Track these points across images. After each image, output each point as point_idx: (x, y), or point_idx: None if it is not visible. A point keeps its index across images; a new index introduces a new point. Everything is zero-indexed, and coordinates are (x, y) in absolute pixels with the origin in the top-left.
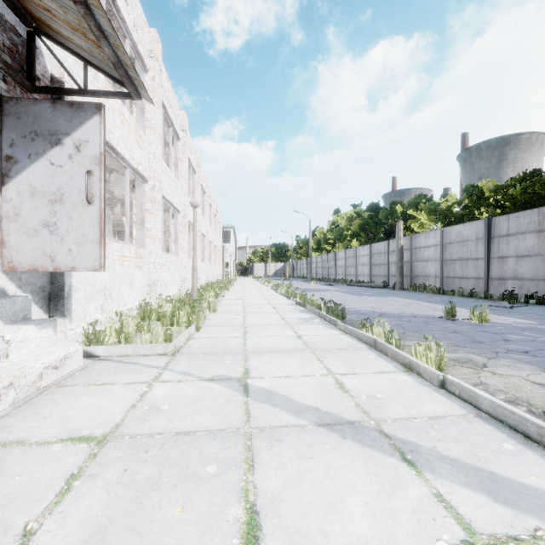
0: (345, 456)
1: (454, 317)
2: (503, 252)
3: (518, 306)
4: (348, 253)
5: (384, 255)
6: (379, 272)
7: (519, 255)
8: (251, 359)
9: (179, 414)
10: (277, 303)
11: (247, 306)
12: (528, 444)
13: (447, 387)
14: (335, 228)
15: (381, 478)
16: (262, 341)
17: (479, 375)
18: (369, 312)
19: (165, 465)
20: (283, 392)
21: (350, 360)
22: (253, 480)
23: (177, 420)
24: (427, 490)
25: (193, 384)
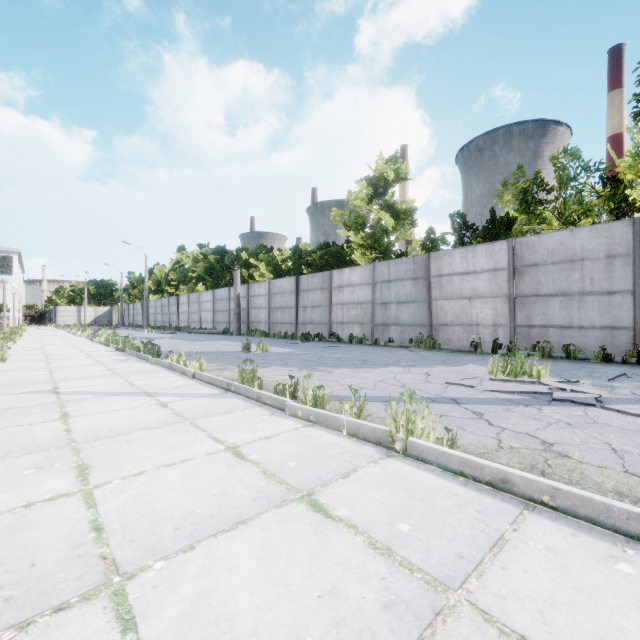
0: (119, 399)
1: (249, 350)
2: (305, 303)
3: (303, 343)
4: (192, 298)
5: (226, 301)
6: (222, 319)
7: (313, 306)
8: (60, 383)
9: (3, 405)
10: (92, 351)
11: (50, 355)
12: (210, 386)
13: (196, 377)
14: (179, 268)
15: (134, 400)
16: (71, 374)
17: (222, 372)
18: (188, 352)
19: (6, 414)
20: (87, 390)
21: (147, 375)
22: (65, 409)
23: (3, 406)
24: (152, 399)
25: (7, 396)
